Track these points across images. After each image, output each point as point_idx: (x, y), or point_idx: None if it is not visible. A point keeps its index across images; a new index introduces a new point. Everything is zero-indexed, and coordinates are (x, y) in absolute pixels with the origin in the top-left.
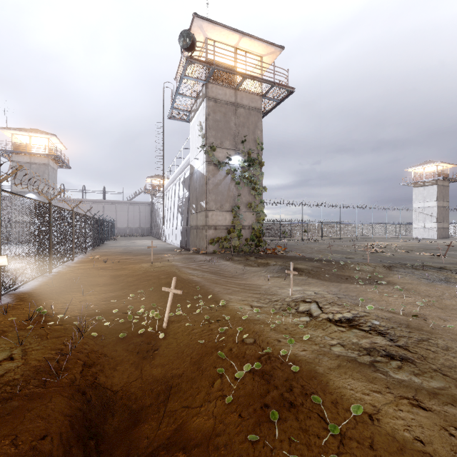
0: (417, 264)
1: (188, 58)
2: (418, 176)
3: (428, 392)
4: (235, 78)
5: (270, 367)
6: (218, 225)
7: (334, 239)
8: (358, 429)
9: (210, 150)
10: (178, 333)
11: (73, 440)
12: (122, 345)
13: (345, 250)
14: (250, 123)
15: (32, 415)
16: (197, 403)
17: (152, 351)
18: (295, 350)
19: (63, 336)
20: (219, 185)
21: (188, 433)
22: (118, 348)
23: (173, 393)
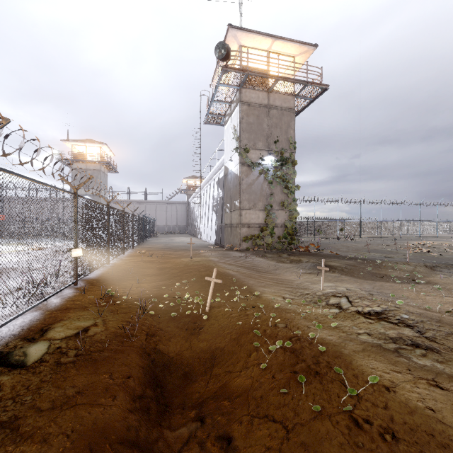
0: None
1: (223, 68)
2: None
3: (449, 376)
4: (268, 81)
5: (299, 346)
6: (251, 223)
7: (374, 238)
8: (375, 395)
9: (243, 152)
10: (219, 316)
11: (147, 383)
12: (173, 323)
13: (385, 249)
14: (282, 124)
15: (119, 363)
16: (237, 369)
17: (198, 329)
18: (323, 335)
19: (129, 312)
20: (252, 185)
21: (231, 389)
22: (171, 325)
23: (217, 362)
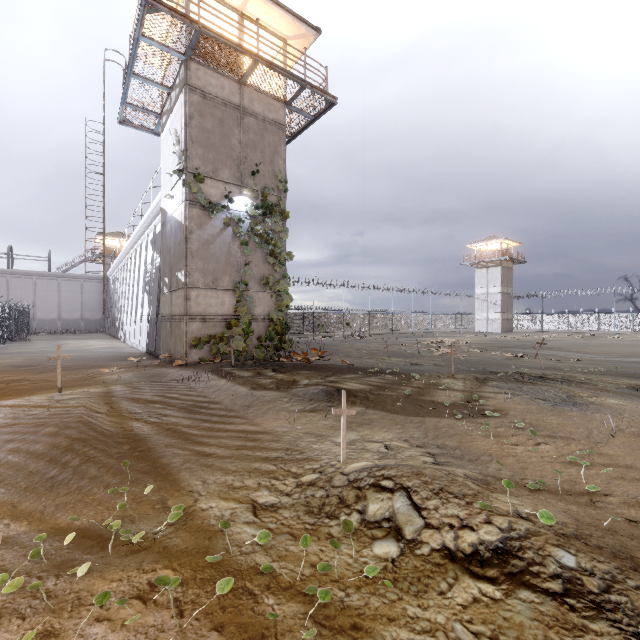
0: (511, 372)
1: None
2: (481, 255)
3: None
4: (240, 61)
5: None
6: (208, 313)
7: (385, 335)
8: None
9: (193, 180)
10: None
11: None
12: None
13: (404, 350)
14: (266, 145)
15: None
16: None
17: None
18: None
19: None
20: (211, 244)
21: None
22: None
23: None
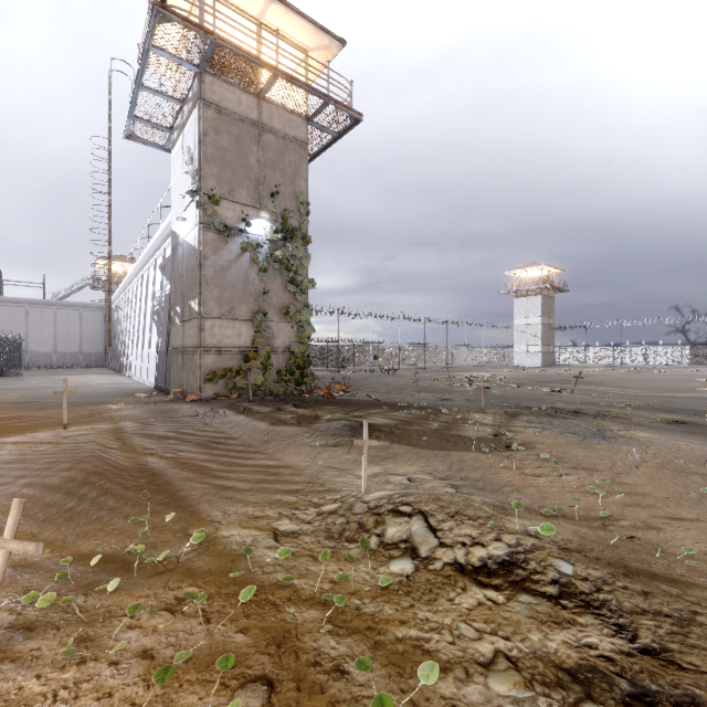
0: (545, 407)
1: (156, 6)
2: (520, 282)
3: None
4: (259, 74)
5: None
6: (224, 345)
7: (417, 369)
8: None
9: (208, 202)
10: (11, 699)
11: None
12: None
13: (436, 386)
14: (286, 164)
15: None
16: None
17: None
18: None
19: None
20: (227, 270)
21: None
22: None
23: None
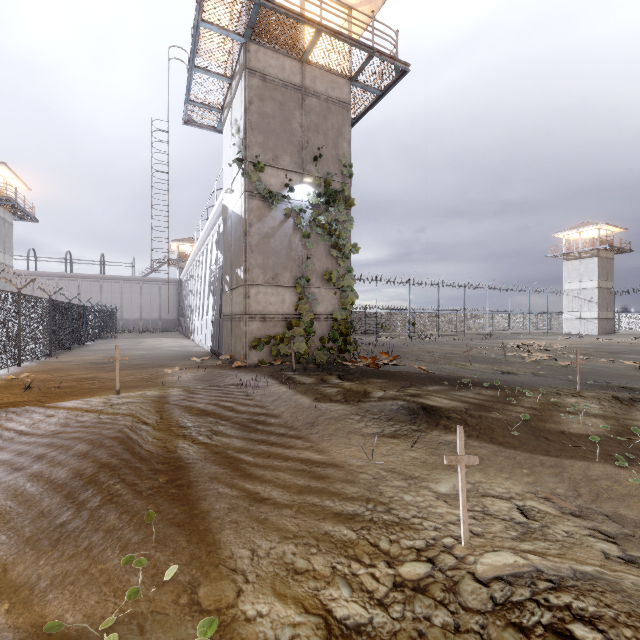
0: None
1: None
2: (572, 244)
3: None
4: (301, 34)
5: None
6: (268, 312)
7: (456, 336)
8: None
9: (253, 169)
10: None
11: None
12: None
13: (485, 355)
14: (329, 127)
15: None
16: None
17: None
18: None
19: None
20: (271, 237)
21: None
22: None
23: None
